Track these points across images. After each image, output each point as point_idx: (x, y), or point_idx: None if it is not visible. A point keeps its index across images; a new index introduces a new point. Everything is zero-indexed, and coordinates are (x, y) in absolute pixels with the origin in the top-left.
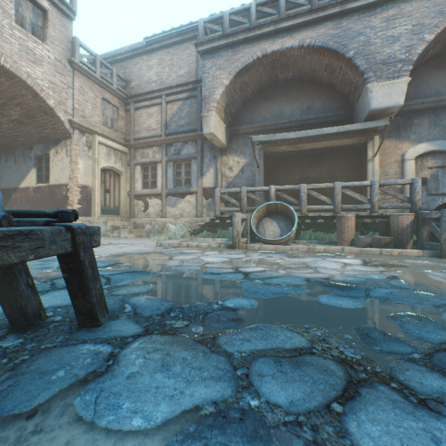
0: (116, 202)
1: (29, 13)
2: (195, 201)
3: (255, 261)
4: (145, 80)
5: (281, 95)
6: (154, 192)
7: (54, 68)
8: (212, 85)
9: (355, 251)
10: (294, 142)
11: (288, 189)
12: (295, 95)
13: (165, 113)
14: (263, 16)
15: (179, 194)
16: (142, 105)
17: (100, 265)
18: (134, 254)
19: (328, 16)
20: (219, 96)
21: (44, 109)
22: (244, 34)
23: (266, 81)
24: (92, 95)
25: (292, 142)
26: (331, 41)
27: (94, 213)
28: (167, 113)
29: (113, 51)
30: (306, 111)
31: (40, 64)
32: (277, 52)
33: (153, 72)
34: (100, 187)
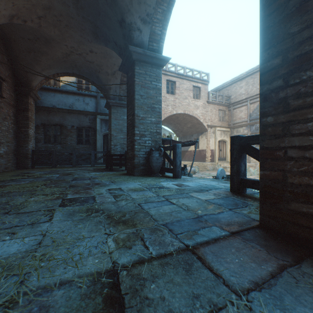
0: (224, 155)
1: (195, 92)
2: None
3: None
4: (238, 94)
5: None
6: None
7: (202, 107)
8: None
9: None
10: None
11: None
12: None
13: (249, 109)
14: None
15: None
16: (236, 107)
17: None
18: None
19: None
20: None
21: (199, 123)
22: None
23: None
24: (214, 111)
25: None
26: None
27: (215, 161)
28: (250, 109)
29: (222, 84)
30: None
31: (198, 108)
32: None
33: (242, 89)
34: (217, 149)
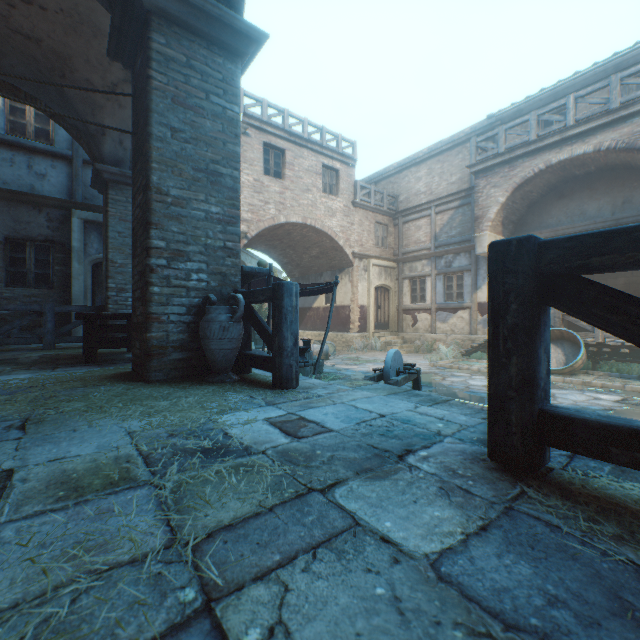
0: (385, 317)
1: (328, 179)
2: (468, 317)
3: None
4: (413, 193)
5: (582, 190)
6: (422, 307)
7: (342, 214)
8: (486, 204)
9: (638, 389)
10: None
11: None
12: (603, 188)
13: (434, 225)
14: (556, 99)
15: (449, 308)
16: (410, 219)
17: None
18: None
19: (634, 112)
20: (494, 215)
21: (336, 247)
22: (523, 149)
23: (557, 180)
24: (367, 224)
25: None
26: (639, 140)
27: (369, 329)
28: (436, 224)
29: (382, 170)
30: (620, 206)
31: (335, 215)
32: (565, 160)
33: (421, 183)
34: (373, 305)
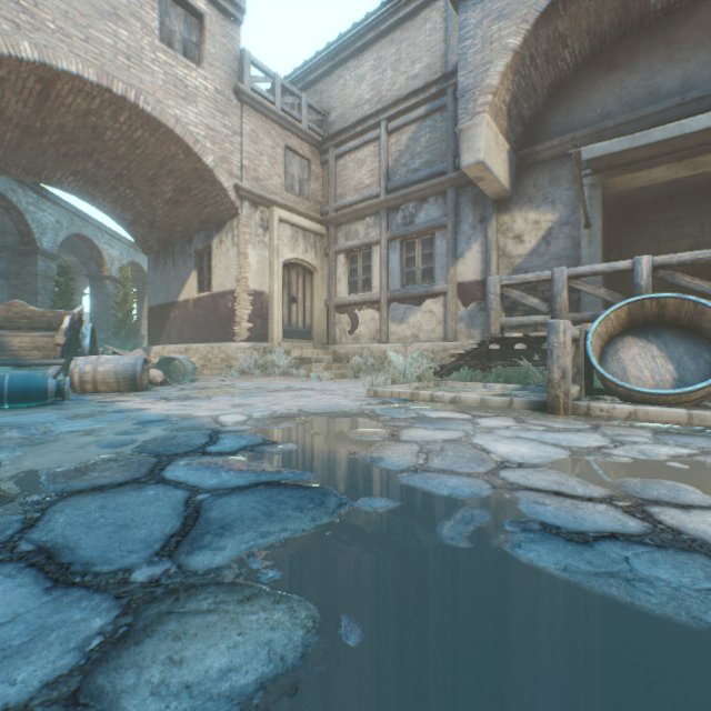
0: (307, 318)
1: (179, 25)
2: (442, 310)
3: (680, 472)
4: (351, 104)
5: (653, 47)
6: (366, 298)
7: (212, 105)
8: (482, 59)
9: None
10: (693, 152)
11: (696, 260)
12: (696, 37)
13: (386, 154)
14: None
15: (411, 298)
16: (347, 148)
17: (224, 447)
18: (316, 415)
19: None
20: (498, 77)
21: (201, 173)
22: None
23: (612, 21)
24: (269, 143)
25: (686, 153)
26: None
27: (272, 336)
28: (389, 152)
29: (302, 69)
30: None
31: (194, 101)
32: None
33: (365, 85)
34: (282, 294)
